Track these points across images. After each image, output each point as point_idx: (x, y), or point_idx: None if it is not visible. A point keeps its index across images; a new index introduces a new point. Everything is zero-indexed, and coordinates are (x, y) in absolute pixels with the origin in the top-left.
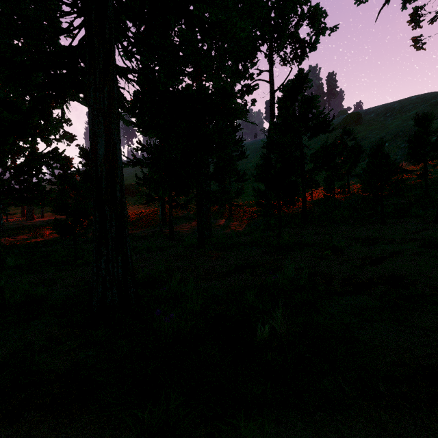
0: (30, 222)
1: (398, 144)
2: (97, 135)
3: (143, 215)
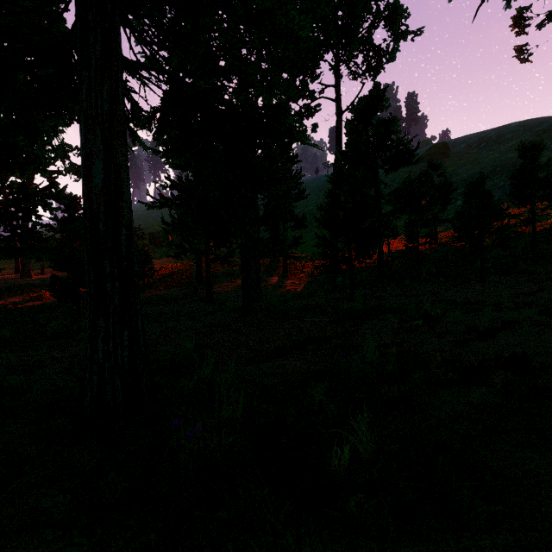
0: (25, 280)
1: (496, 182)
2: (92, 155)
3: (173, 271)
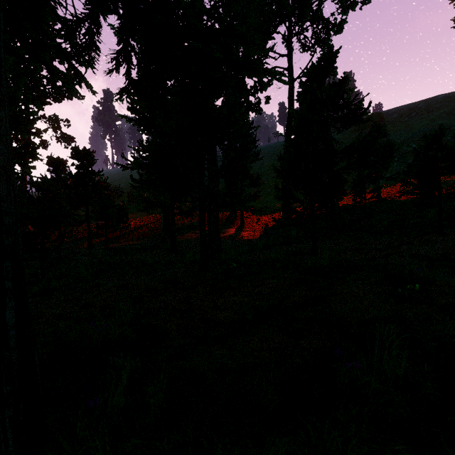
0: None
1: None
2: None
3: (146, 223)
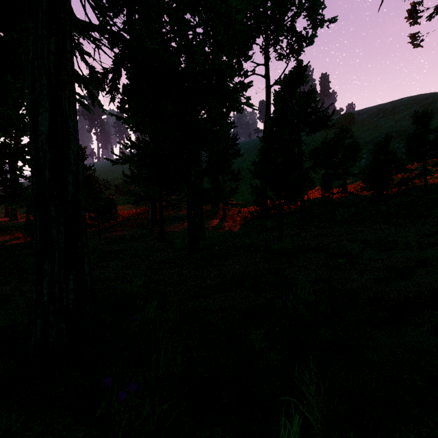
0: (13, 222)
1: (392, 144)
2: (38, 104)
3: (134, 215)
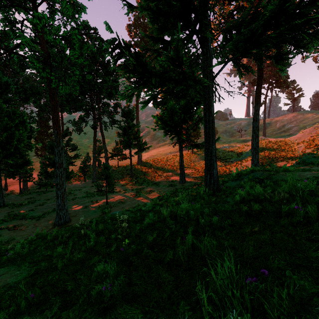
0: None
1: None
2: None
3: None
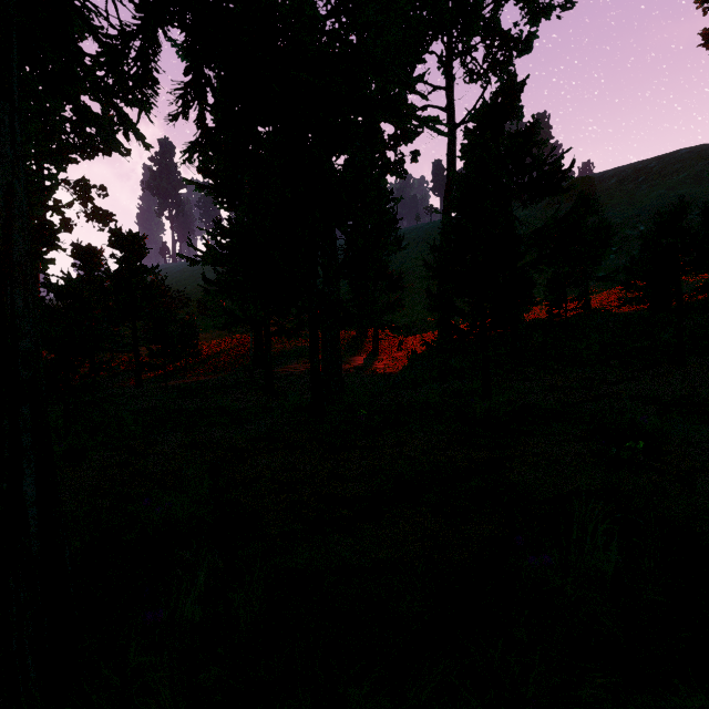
0: None
1: None
2: None
3: (226, 348)
